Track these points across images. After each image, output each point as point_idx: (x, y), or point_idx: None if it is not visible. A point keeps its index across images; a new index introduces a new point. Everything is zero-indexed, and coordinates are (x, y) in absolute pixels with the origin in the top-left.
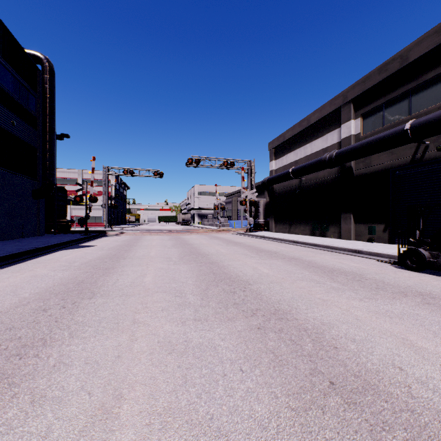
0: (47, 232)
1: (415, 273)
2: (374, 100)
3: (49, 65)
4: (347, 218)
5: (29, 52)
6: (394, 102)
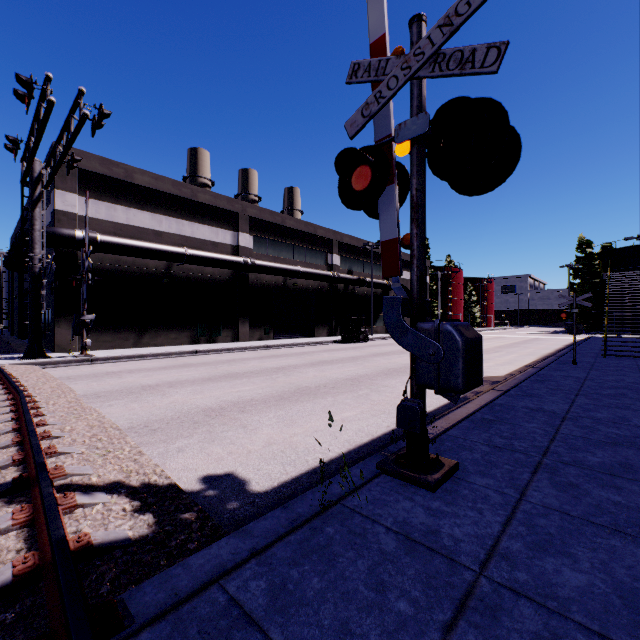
0: None
1: (357, 343)
2: (263, 231)
3: None
4: (246, 322)
5: None
6: (273, 242)
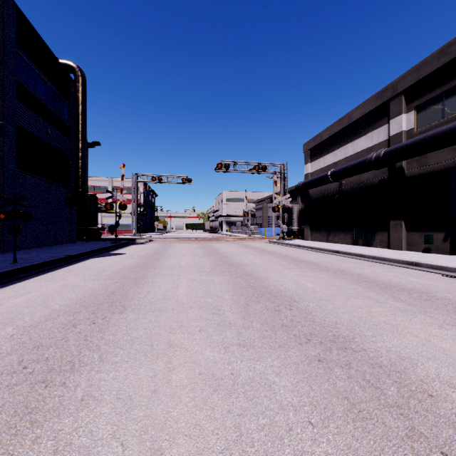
0: (79, 239)
1: None
2: (431, 90)
3: (81, 74)
4: (397, 226)
5: (62, 62)
6: None
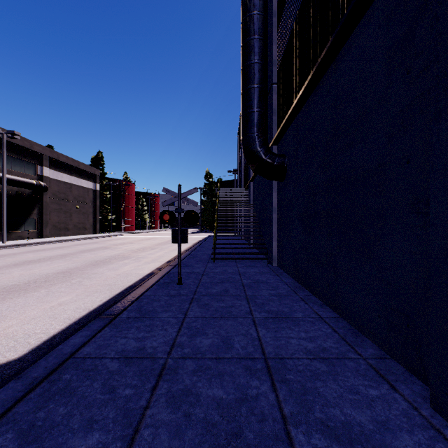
0: None
1: None
2: None
3: None
4: None
5: None
6: None
